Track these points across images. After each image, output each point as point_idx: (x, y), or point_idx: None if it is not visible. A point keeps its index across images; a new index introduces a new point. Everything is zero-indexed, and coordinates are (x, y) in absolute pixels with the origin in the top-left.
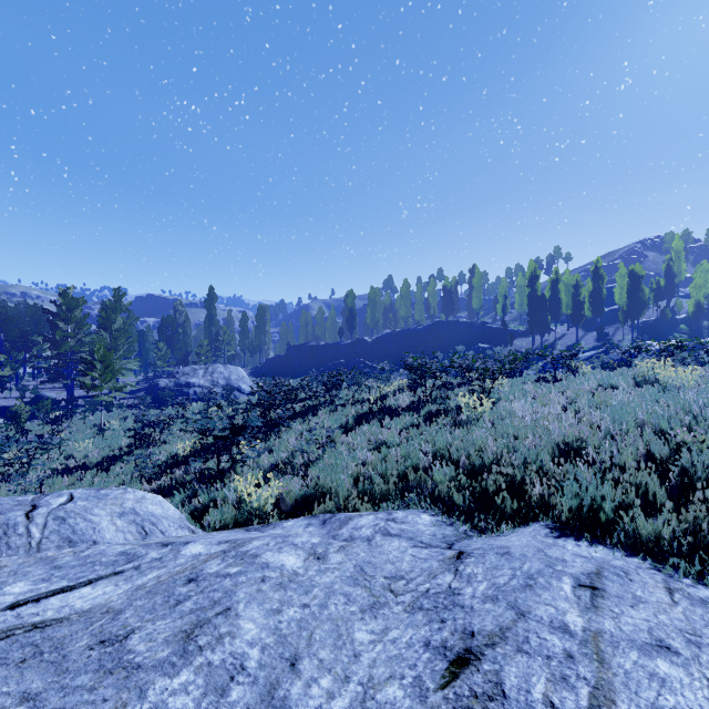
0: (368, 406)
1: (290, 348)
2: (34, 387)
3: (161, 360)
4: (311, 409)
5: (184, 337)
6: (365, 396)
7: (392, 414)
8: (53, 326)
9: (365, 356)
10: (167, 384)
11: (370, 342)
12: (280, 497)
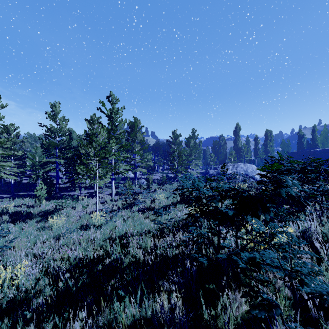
0: None
1: (289, 154)
2: (167, 172)
3: (212, 162)
4: None
5: (223, 151)
6: None
7: None
8: (170, 146)
9: None
10: (213, 173)
11: None
12: None
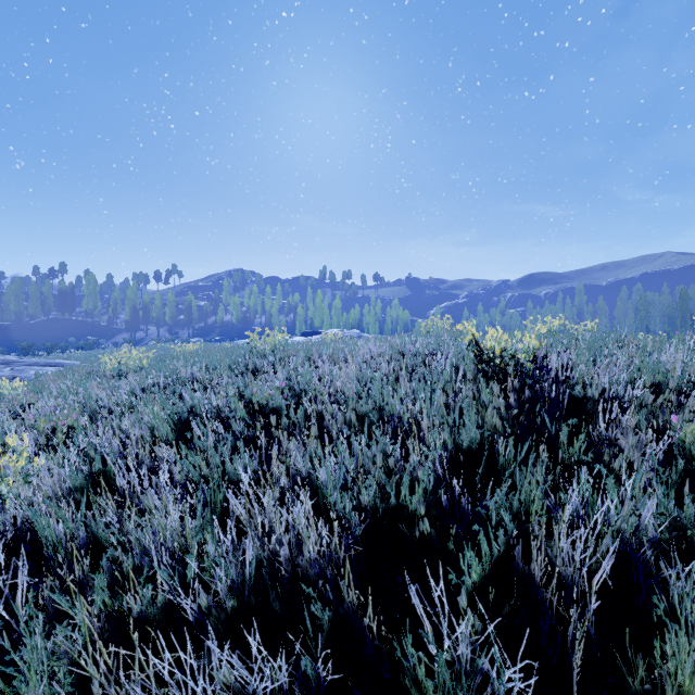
0: None
1: None
2: None
3: None
4: None
5: None
6: None
7: None
8: None
9: None
10: None
11: None
12: None
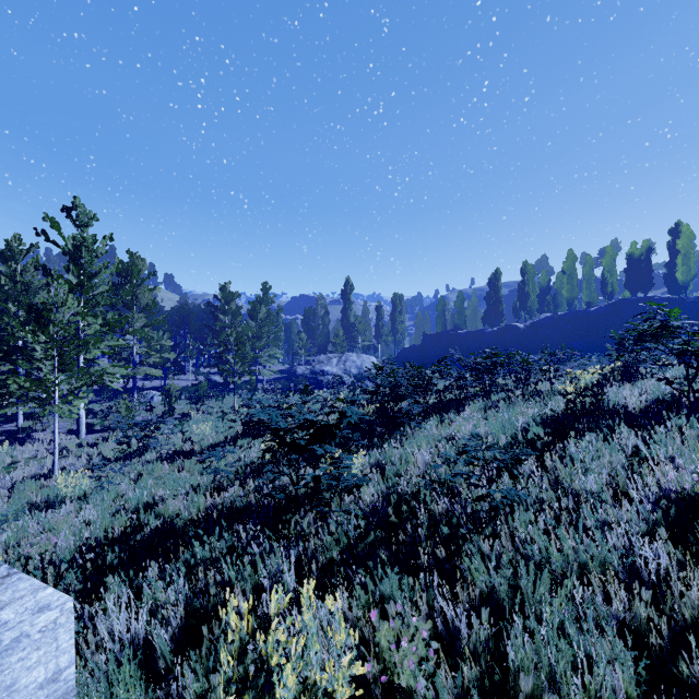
0: (557, 404)
1: (426, 337)
2: (207, 371)
3: (302, 349)
4: (453, 404)
5: (323, 328)
6: (540, 388)
7: (630, 425)
8: (215, 317)
9: (515, 345)
10: (304, 372)
11: (522, 329)
12: (365, 690)
